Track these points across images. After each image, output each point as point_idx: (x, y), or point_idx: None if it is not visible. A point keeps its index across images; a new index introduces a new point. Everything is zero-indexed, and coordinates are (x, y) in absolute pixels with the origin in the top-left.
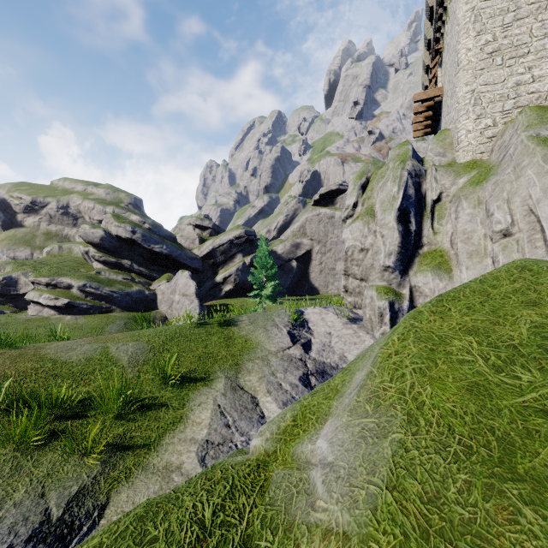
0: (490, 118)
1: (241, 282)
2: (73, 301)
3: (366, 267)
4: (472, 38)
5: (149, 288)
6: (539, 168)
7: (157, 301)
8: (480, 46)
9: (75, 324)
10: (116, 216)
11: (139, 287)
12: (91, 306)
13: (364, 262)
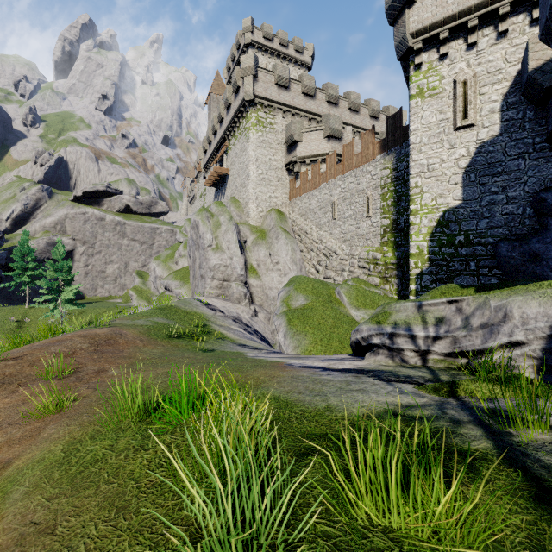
0: (261, 208)
1: None
2: None
3: (228, 275)
4: (255, 168)
5: None
6: (285, 241)
7: None
8: (258, 174)
9: None
10: None
11: None
12: None
13: (226, 272)
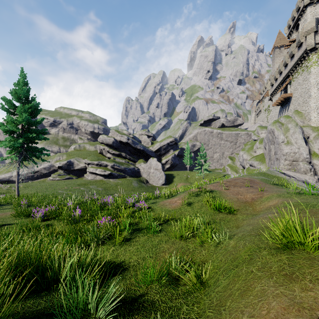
0: None
1: (173, 163)
2: (111, 172)
3: (296, 158)
4: (316, 89)
5: (135, 166)
6: None
7: (140, 172)
8: (318, 92)
9: (119, 183)
10: (116, 131)
11: (132, 166)
12: (118, 175)
13: (294, 156)
